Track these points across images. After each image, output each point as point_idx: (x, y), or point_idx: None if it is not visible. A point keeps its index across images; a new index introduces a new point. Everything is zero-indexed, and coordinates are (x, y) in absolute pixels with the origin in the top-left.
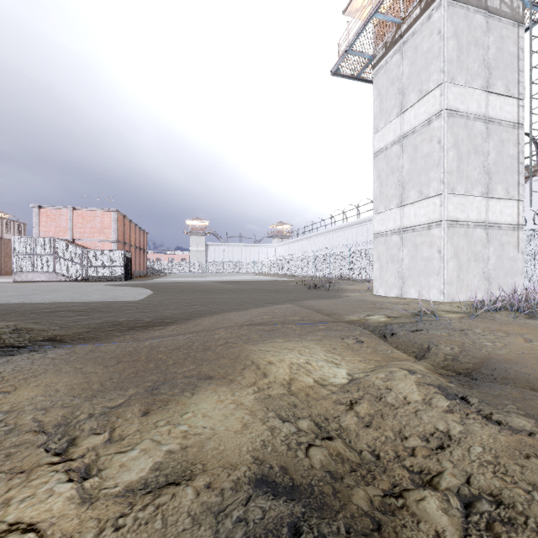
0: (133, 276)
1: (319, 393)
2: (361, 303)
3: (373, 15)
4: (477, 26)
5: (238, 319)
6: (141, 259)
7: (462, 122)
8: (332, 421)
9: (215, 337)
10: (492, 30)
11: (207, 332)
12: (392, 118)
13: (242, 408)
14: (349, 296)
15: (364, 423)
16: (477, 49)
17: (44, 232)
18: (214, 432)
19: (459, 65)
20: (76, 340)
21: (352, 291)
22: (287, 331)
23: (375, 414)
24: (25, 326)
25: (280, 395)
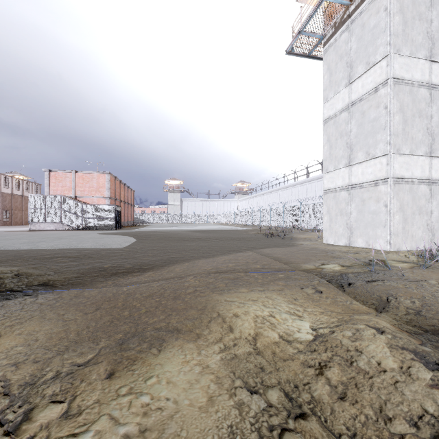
0: (122, 226)
1: (285, 352)
2: (314, 252)
3: None
4: (421, 2)
5: (206, 267)
6: (129, 212)
7: (407, 89)
8: (302, 389)
9: (185, 285)
10: (435, 5)
11: (178, 279)
12: (340, 89)
13: (208, 373)
14: (302, 244)
15: (337, 394)
16: (421, 22)
17: (53, 191)
18: (177, 407)
19: (404, 38)
20: (65, 284)
21: (304, 239)
22: (250, 280)
23: (348, 382)
24: (26, 271)
25: (246, 354)
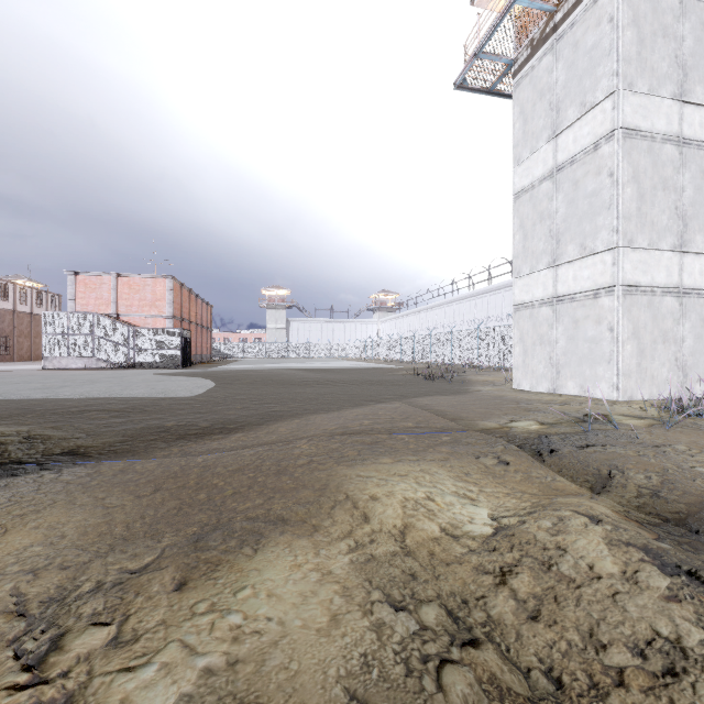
0: (193, 362)
1: (449, 552)
2: (499, 402)
3: (515, 1)
4: (667, 8)
5: (327, 425)
6: (204, 339)
7: (645, 145)
8: (474, 606)
9: (294, 453)
10: (688, 14)
11: (283, 444)
12: (540, 145)
13: (330, 582)
14: (480, 391)
15: (527, 611)
16: (667, 41)
17: (82, 305)
18: (284, 630)
19: (640, 65)
20: (104, 453)
21: (483, 383)
22: (397, 445)
23: (544, 594)
24: (41, 432)
25: (389, 555)
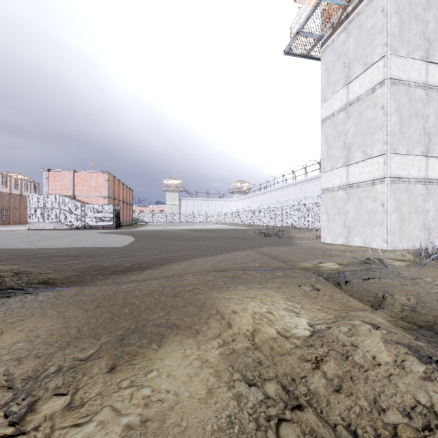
0: (121, 225)
1: (282, 347)
2: (312, 251)
3: None
4: (418, 3)
5: (204, 265)
6: (128, 211)
7: (404, 89)
8: (299, 383)
9: (184, 283)
10: (431, 6)
11: (177, 277)
12: (338, 89)
13: (207, 367)
14: (300, 243)
15: (333, 386)
16: (418, 23)
17: (52, 190)
18: (177, 399)
19: (401, 39)
20: (65, 283)
21: (302, 238)
22: (249, 278)
23: (344, 375)
24: (26, 270)
25: (244, 349)
